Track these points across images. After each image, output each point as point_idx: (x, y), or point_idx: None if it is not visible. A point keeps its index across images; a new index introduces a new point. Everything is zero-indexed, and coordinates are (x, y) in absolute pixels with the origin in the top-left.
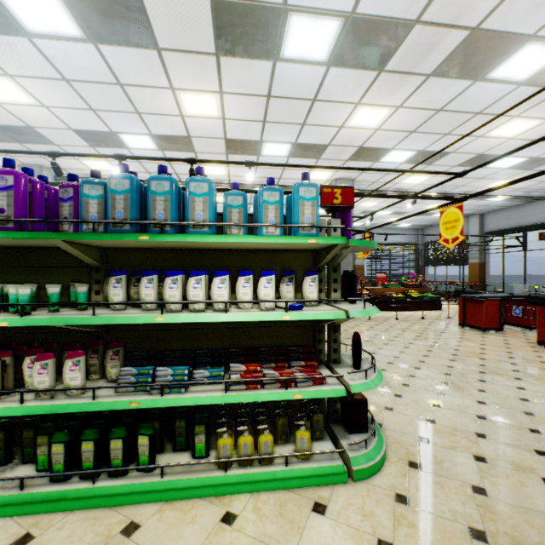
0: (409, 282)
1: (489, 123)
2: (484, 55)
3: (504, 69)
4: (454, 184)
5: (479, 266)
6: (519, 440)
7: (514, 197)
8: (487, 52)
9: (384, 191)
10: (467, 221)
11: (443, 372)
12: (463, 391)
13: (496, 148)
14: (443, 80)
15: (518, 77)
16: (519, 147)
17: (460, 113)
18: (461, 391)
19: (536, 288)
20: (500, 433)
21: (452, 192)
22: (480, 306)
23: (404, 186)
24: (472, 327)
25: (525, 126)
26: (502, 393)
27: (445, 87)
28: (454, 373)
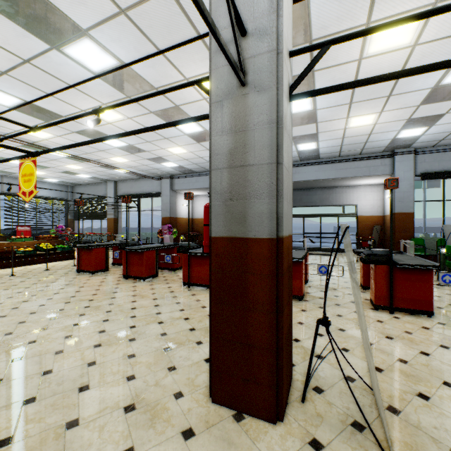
0: (59, 234)
1: (62, 91)
2: (49, 23)
3: (76, 51)
4: (82, 149)
5: (114, 221)
6: (17, 395)
7: (130, 172)
8: (50, 20)
9: (2, 135)
10: (107, 185)
11: (5, 333)
12: (8, 351)
13: (102, 127)
14: (12, 23)
15: (91, 67)
16: (70, 117)
17: (53, 77)
18: (6, 352)
19: (146, 236)
20: (1, 397)
21: (84, 157)
22: (91, 253)
23: (30, 138)
24: (86, 272)
25: (116, 116)
26: (53, 337)
27: (20, 35)
28: (19, 329)
